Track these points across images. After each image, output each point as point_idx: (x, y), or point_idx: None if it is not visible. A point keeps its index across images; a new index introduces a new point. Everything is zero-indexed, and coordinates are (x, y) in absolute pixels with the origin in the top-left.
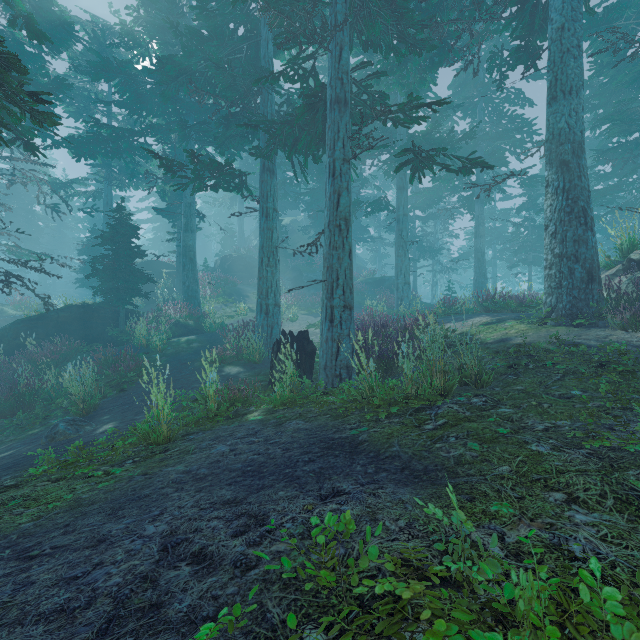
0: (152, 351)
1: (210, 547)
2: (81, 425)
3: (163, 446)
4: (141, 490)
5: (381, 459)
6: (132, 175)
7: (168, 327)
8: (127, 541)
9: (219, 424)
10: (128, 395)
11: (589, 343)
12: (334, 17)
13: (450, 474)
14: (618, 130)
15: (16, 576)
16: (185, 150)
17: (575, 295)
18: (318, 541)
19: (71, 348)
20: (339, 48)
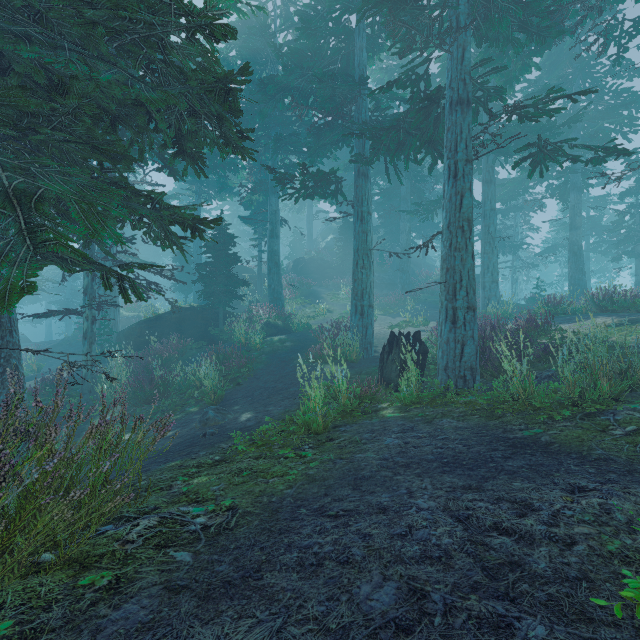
0: (251, 349)
1: (503, 523)
2: (224, 413)
3: (324, 435)
4: (357, 471)
5: (590, 461)
6: (221, 188)
7: (260, 327)
8: (412, 511)
9: (359, 419)
10: (244, 389)
11: None
12: (455, 19)
13: None
14: None
15: (346, 528)
16: (298, 163)
17: None
18: None
19: (184, 345)
20: (461, 49)
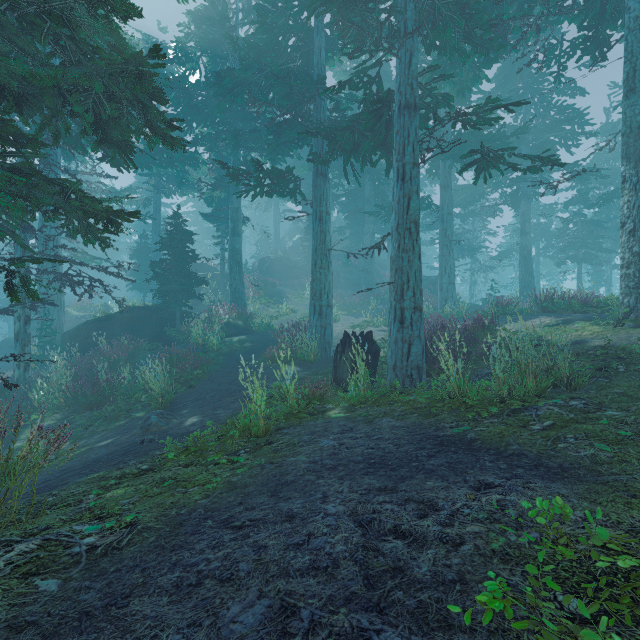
0: (208, 350)
1: (402, 526)
2: (169, 418)
3: (264, 439)
4: (282, 476)
5: (505, 456)
6: (181, 183)
7: (220, 327)
8: (318, 517)
9: (304, 420)
10: (197, 391)
11: None
12: (403, 24)
13: (591, 472)
14: None
15: (243, 541)
16: (252, 160)
17: None
18: (539, 522)
19: (136, 347)
20: (409, 54)
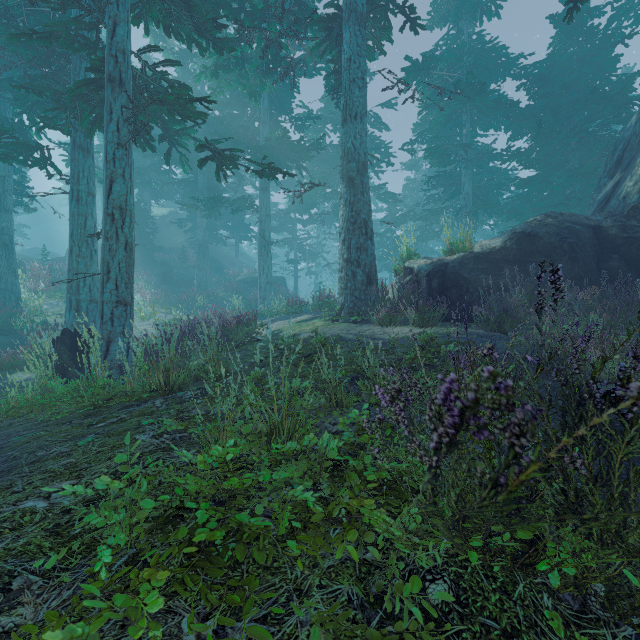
0: None
1: None
2: None
3: None
4: None
5: None
6: None
7: None
8: None
9: None
10: None
11: (347, 337)
12: None
13: (4, 475)
14: (436, 161)
15: None
16: None
17: (357, 295)
18: None
19: None
20: (112, 22)
